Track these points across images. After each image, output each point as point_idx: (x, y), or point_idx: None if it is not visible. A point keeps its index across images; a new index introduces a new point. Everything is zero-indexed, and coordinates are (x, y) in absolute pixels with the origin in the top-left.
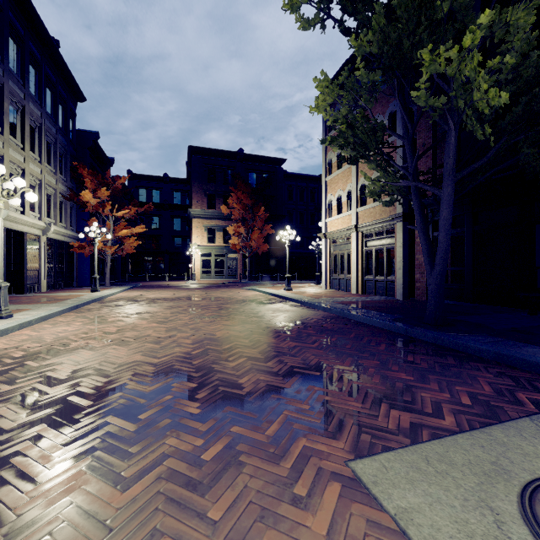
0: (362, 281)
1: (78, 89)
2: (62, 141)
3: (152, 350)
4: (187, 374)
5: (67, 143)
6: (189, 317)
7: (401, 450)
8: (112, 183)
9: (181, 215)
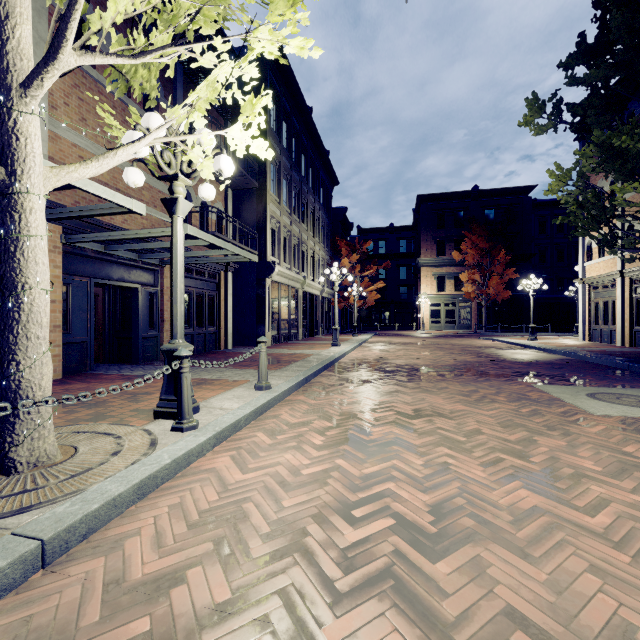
0: (629, 332)
1: (335, 178)
2: (327, 222)
3: (433, 362)
4: (459, 368)
5: (329, 222)
6: (442, 353)
7: (557, 385)
8: (361, 249)
9: (406, 263)
